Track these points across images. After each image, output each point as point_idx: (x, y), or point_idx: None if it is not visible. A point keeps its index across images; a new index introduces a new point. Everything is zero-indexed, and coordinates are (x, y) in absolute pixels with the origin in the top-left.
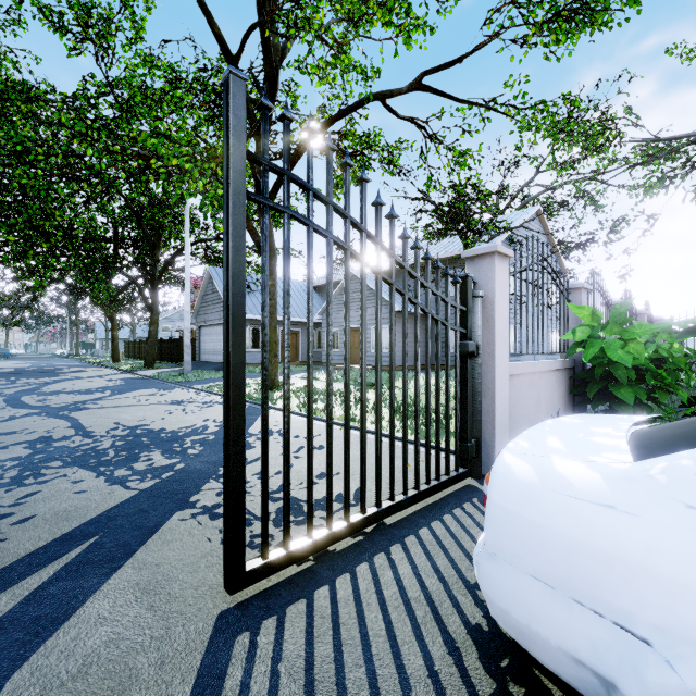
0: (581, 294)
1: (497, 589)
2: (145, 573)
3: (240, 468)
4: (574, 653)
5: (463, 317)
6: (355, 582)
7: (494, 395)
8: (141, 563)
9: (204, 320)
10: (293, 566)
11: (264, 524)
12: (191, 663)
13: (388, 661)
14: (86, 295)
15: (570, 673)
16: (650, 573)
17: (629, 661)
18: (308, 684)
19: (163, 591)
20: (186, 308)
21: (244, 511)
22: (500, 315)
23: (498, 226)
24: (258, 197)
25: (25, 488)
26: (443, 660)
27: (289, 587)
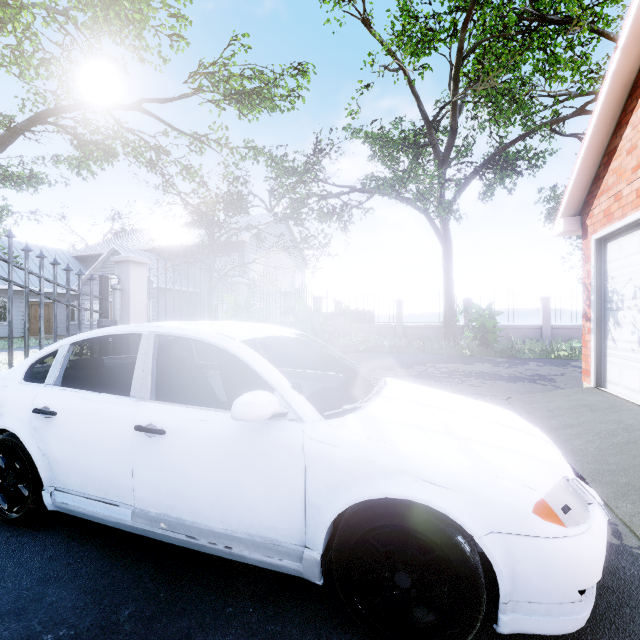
0: (240, 286)
1: None
2: None
3: None
4: None
5: (101, 302)
6: None
7: (129, 353)
8: None
9: None
10: None
11: None
12: None
13: None
14: None
15: None
16: None
17: None
18: None
19: None
20: None
21: None
22: (137, 302)
23: (248, 224)
24: None
25: None
26: None
27: None
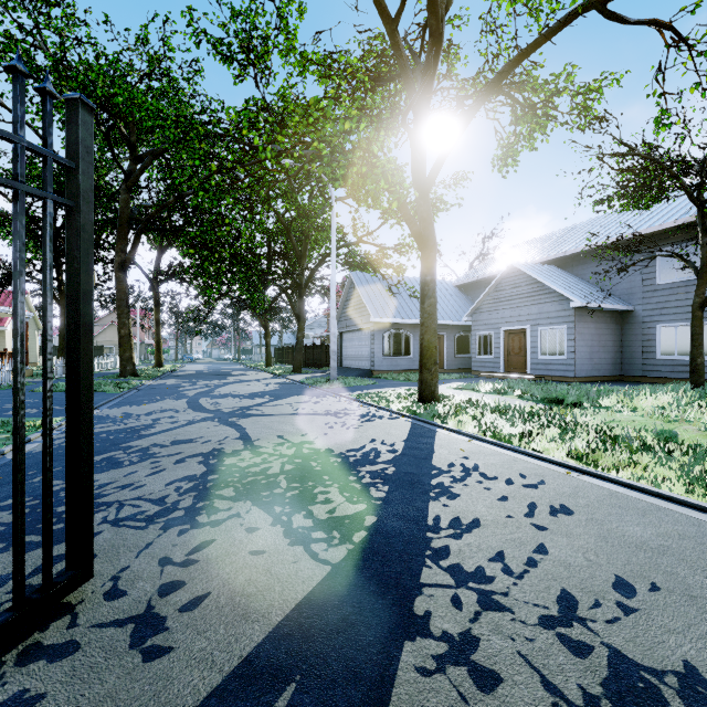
0: None
1: None
2: None
3: None
4: None
5: None
6: None
7: None
8: None
9: (346, 325)
10: None
11: None
12: None
13: None
14: (246, 306)
15: None
16: None
17: None
18: None
19: None
20: (332, 313)
21: None
22: None
23: None
24: None
25: (198, 532)
26: None
27: None
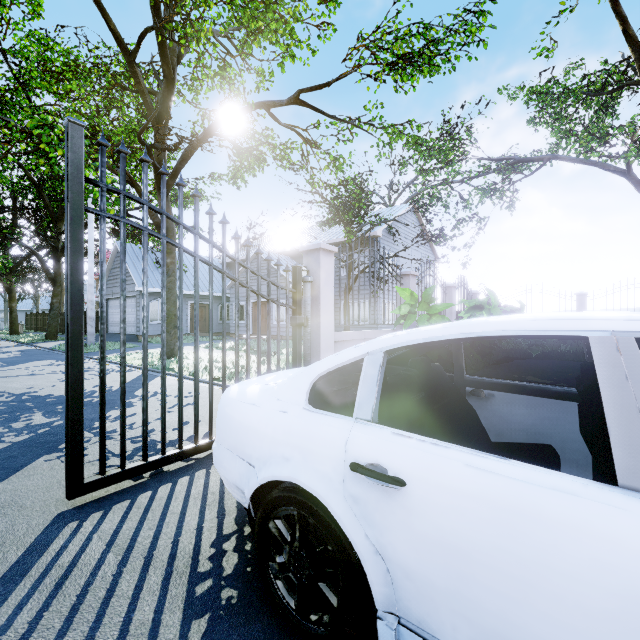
0: (409, 279)
1: (217, 461)
2: (3, 496)
3: (79, 408)
4: (235, 483)
5: (295, 297)
6: (173, 487)
7: (320, 356)
8: (2, 490)
9: (112, 293)
10: (130, 482)
11: (102, 450)
12: (27, 541)
13: (173, 525)
14: None
15: (239, 497)
16: (258, 433)
17: (248, 478)
18: (111, 541)
19: (16, 505)
20: (89, 281)
21: (82, 439)
22: (326, 296)
23: (380, 218)
24: (95, 210)
25: None
26: (211, 521)
27: (121, 494)
